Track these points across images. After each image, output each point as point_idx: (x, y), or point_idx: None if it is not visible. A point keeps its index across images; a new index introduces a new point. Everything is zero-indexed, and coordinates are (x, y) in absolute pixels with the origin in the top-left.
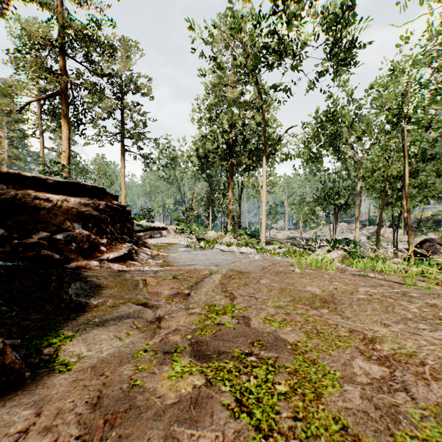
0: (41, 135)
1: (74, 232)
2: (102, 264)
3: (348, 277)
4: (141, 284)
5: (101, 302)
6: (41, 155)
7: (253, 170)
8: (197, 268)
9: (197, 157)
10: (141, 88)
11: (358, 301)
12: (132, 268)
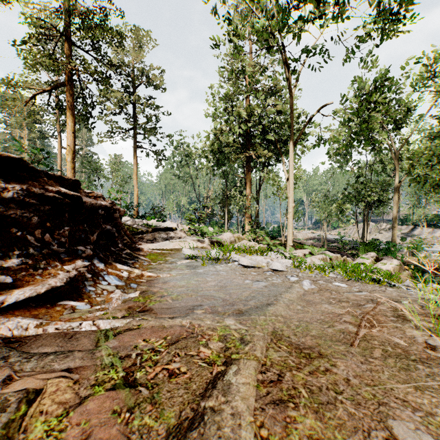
0: (59, 135)
1: None
2: None
3: None
4: None
5: None
6: (58, 154)
7: (272, 165)
8: (196, 326)
9: (211, 151)
10: (153, 81)
11: None
12: (51, 327)
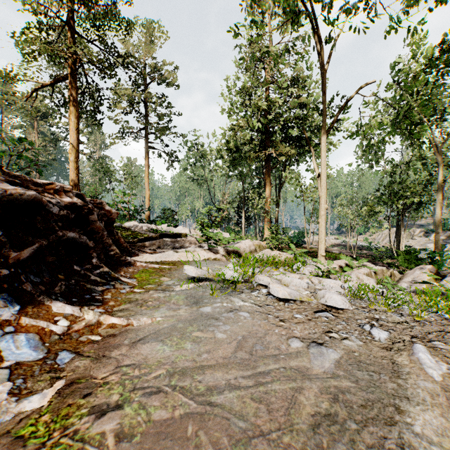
0: None
1: None
2: None
3: None
4: None
5: None
6: None
7: (293, 165)
8: None
9: (227, 150)
10: (165, 77)
11: None
12: None
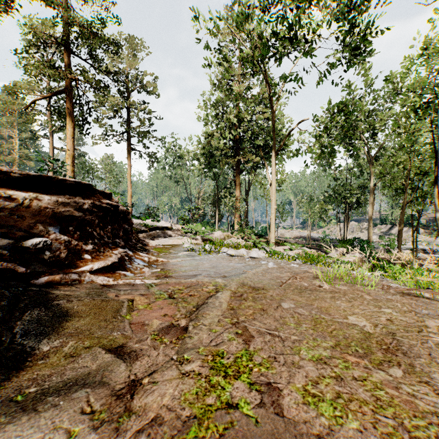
0: (51, 135)
1: (48, 238)
2: (82, 278)
3: (397, 299)
4: (125, 308)
5: (56, 346)
6: (50, 154)
7: (260, 167)
8: (199, 282)
9: (203, 154)
10: (147, 86)
11: (438, 349)
12: (120, 281)
